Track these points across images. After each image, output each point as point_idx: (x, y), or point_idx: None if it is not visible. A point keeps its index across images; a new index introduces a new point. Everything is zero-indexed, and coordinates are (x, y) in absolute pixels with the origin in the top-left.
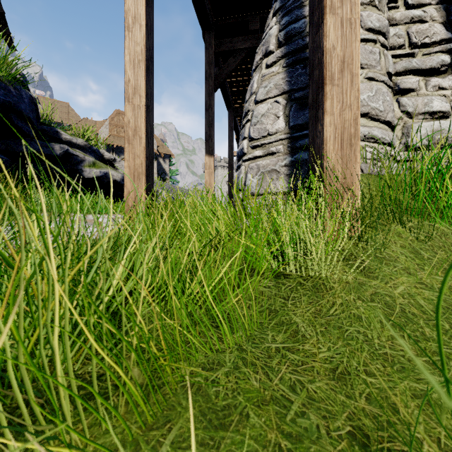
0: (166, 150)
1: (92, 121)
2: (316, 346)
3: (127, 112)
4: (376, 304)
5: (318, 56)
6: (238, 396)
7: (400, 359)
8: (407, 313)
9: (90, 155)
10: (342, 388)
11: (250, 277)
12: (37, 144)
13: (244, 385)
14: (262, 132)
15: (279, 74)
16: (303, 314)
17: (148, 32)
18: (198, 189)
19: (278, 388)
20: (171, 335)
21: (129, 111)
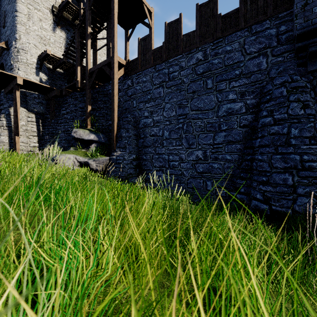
0: None
1: None
2: None
3: None
4: None
5: (15, 140)
6: None
7: None
8: None
9: None
10: None
11: None
12: None
13: None
14: (3, 141)
15: (7, 132)
16: None
17: None
18: None
19: None
20: None
21: None
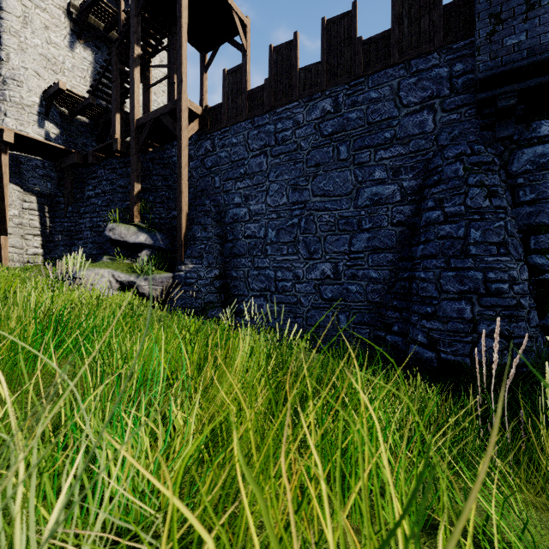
0: None
1: None
2: None
3: None
4: None
5: None
6: None
7: None
8: None
9: None
10: None
11: None
12: None
13: None
14: None
15: None
16: None
17: None
18: None
19: None
20: None
21: None
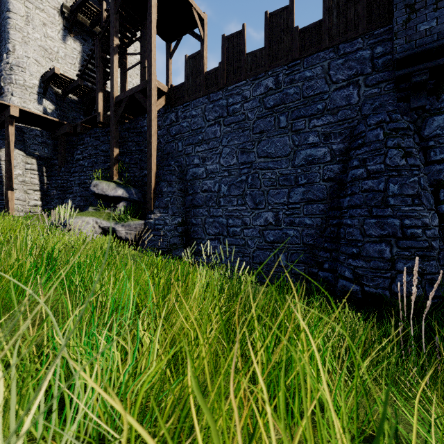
0: None
1: None
2: None
3: None
4: None
5: (7, 196)
6: None
7: None
8: None
9: None
10: None
11: None
12: None
13: None
14: None
15: None
16: None
17: None
18: None
19: None
20: None
21: None
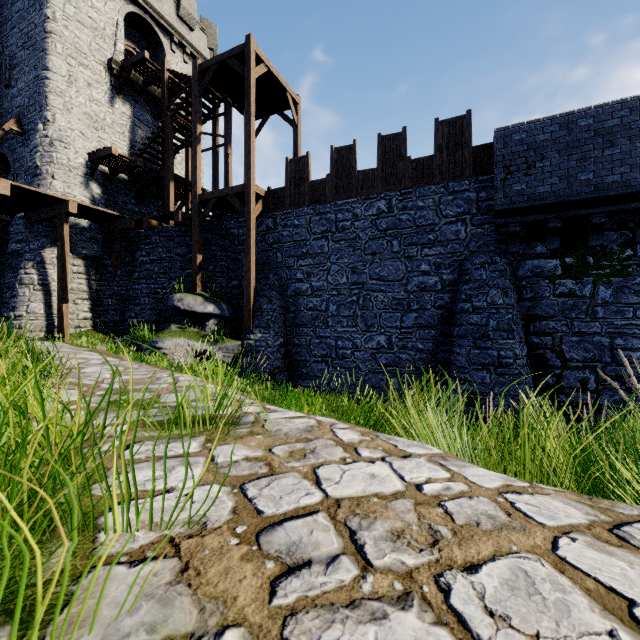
0: None
1: None
2: None
3: None
4: None
5: (62, 311)
6: None
7: None
8: None
9: None
10: None
11: None
12: None
13: None
14: (35, 312)
15: (41, 296)
16: None
17: None
18: None
19: None
20: None
21: None
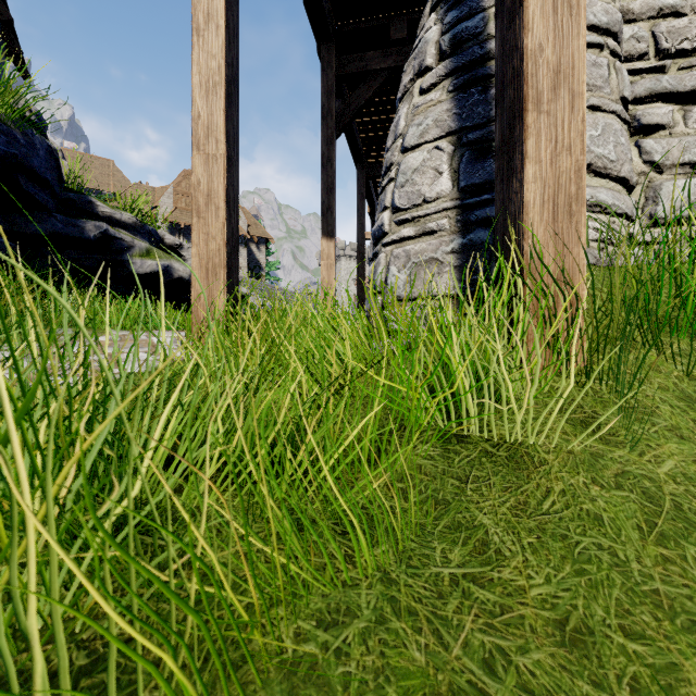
0: (261, 231)
1: (149, 188)
2: (523, 573)
3: (196, 167)
4: (627, 494)
5: (513, 65)
6: (386, 686)
7: (686, 603)
8: (686, 511)
9: (143, 238)
10: (583, 664)
11: (398, 440)
12: (58, 221)
13: (396, 661)
14: (414, 198)
15: (441, 103)
16: (495, 510)
17: (230, 37)
18: (311, 292)
19: (462, 667)
20: (262, 552)
21: (199, 165)
